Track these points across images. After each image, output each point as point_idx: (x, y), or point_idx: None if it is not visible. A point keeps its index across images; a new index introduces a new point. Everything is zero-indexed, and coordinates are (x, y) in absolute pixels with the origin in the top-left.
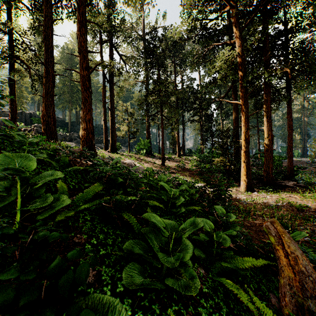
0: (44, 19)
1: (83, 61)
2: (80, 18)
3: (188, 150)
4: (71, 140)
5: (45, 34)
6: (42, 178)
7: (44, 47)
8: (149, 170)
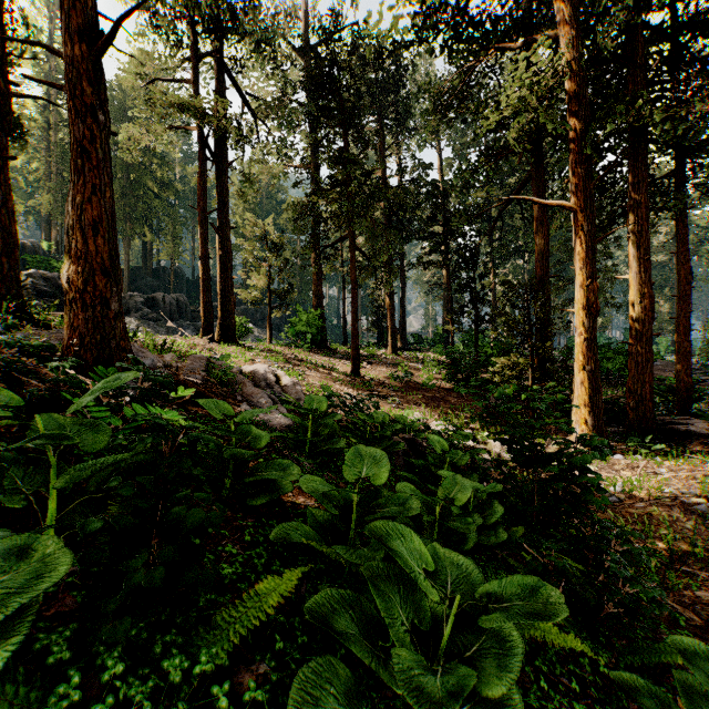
0: None
1: (71, 7)
2: None
3: (415, 338)
4: (128, 313)
5: None
6: None
7: None
8: (315, 406)
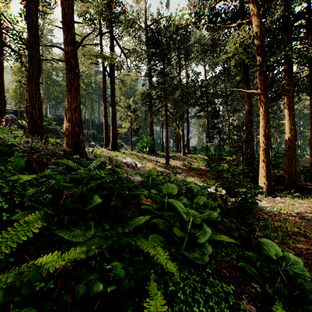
0: None
1: (67, 33)
2: None
3: (193, 148)
4: None
5: (29, 10)
6: None
7: (27, 25)
8: (152, 173)
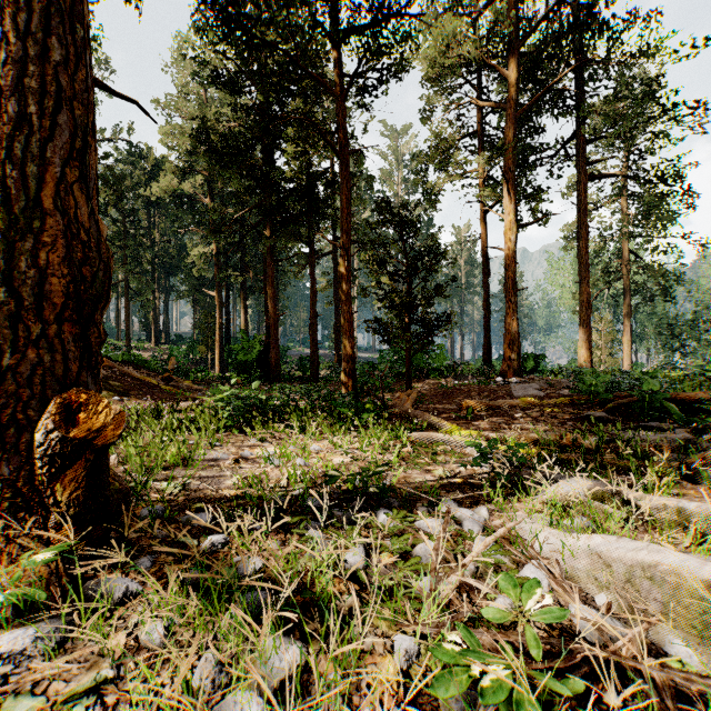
0: None
1: None
2: None
3: (177, 337)
4: None
5: None
6: None
7: None
8: None
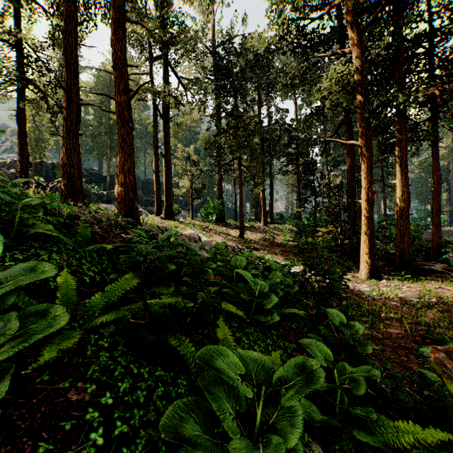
0: (65, 20)
1: (120, 80)
2: (115, 15)
3: (279, 216)
4: (110, 202)
5: (66, 44)
6: (4, 276)
7: (64, 62)
8: (221, 247)
